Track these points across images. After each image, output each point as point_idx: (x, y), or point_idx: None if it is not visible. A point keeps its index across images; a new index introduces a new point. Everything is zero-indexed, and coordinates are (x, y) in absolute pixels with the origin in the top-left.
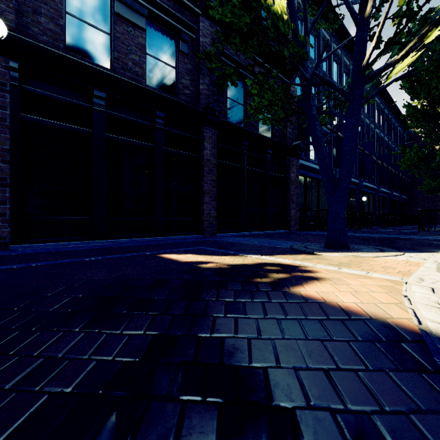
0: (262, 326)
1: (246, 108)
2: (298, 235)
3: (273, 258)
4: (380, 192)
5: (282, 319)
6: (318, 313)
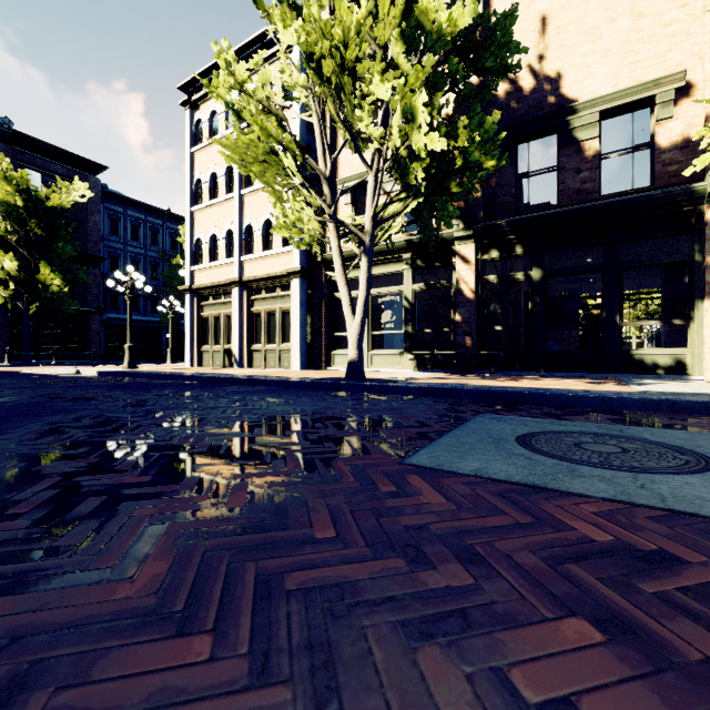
0: None
1: None
2: None
3: None
4: None
5: None
6: None
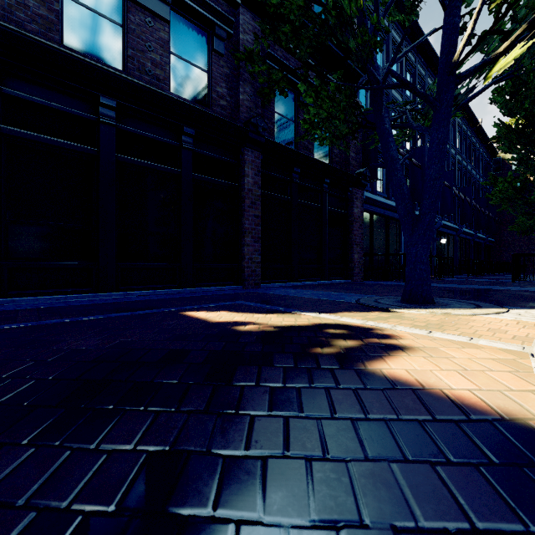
0: (328, 432)
1: (298, 125)
2: (363, 286)
3: (336, 317)
4: (462, 233)
5: (359, 418)
6: (415, 407)
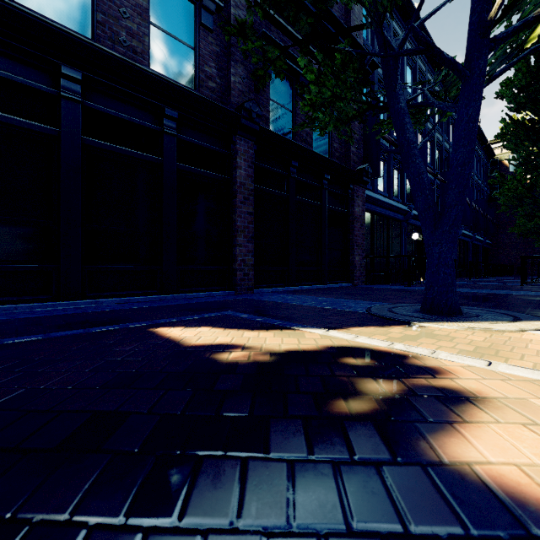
0: None
1: (296, 115)
2: (366, 290)
3: (351, 336)
4: (461, 234)
5: None
6: None
